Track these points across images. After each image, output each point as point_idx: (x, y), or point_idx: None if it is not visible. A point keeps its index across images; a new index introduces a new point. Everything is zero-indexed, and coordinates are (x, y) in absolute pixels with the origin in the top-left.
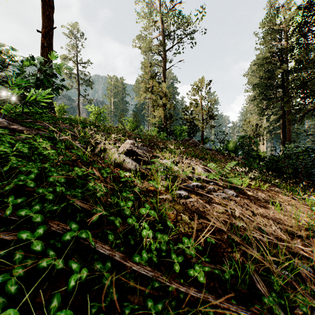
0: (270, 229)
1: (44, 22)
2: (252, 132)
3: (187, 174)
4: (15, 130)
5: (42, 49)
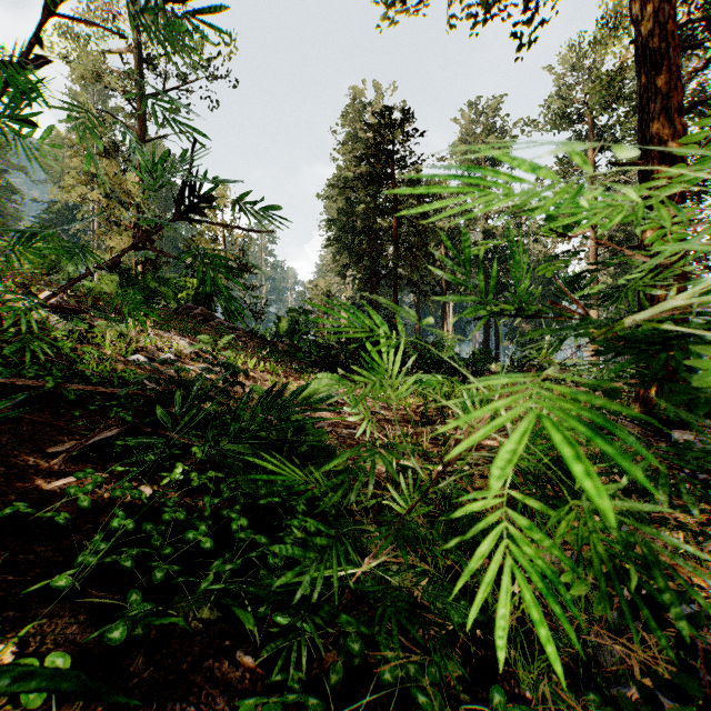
0: (241, 391)
1: None
2: (322, 304)
3: (153, 340)
4: None
5: None
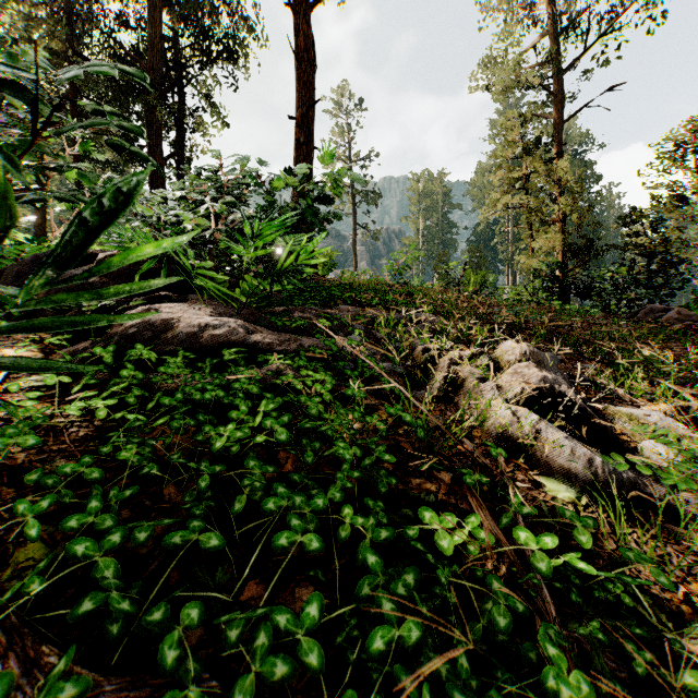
0: None
1: (299, 98)
2: None
3: None
4: (257, 347)
5: (296, 150)
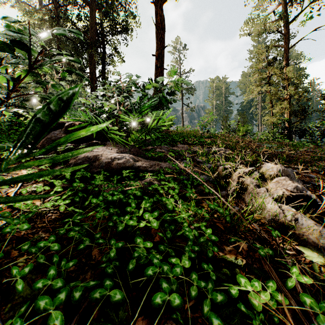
0: None
1: (157, 46)
2: None
3: None
4: (139, 169)
5: (155, 70)
